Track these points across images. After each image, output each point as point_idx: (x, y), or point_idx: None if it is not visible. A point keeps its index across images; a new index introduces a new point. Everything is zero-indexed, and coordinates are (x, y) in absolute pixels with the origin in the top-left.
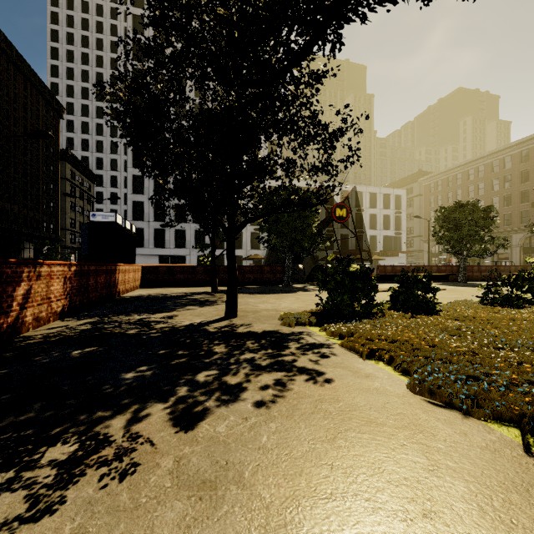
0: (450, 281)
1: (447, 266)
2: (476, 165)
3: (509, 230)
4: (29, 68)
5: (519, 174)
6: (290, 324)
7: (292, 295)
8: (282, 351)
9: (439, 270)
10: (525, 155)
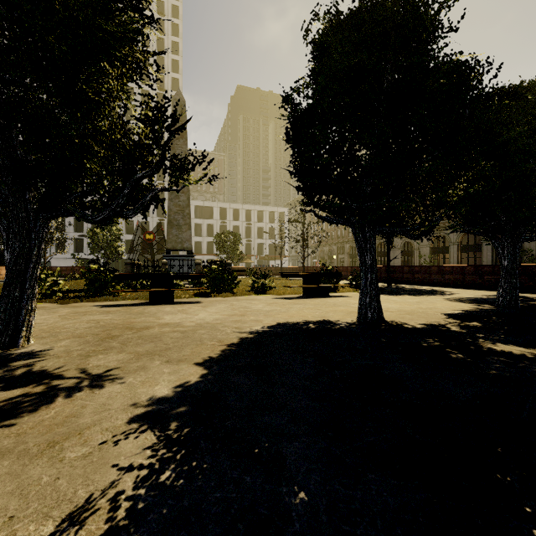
0: None
1: None
2: None
3: (343, 241)
4: None
5: None
6: None
7: None
8: None
9: None
10: None
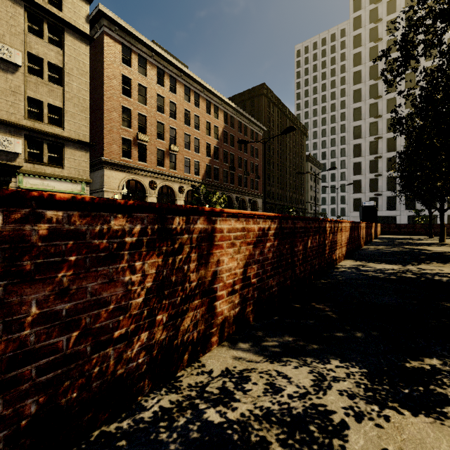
0: None
1: None
2: None
3: None
4: (295, 118)
5: None
6: None
7: None
8: None
9: None
10: None
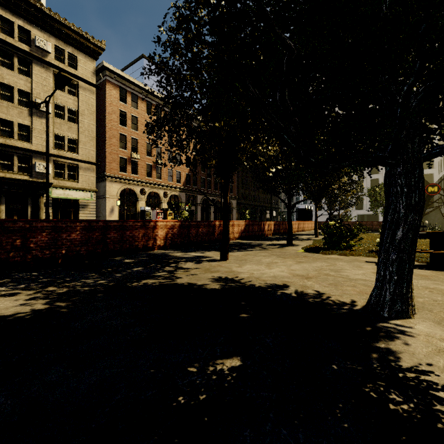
0: None
1: None
2: None
3: None
4: None
5: None
6: None
7: None
8: None
9: None
10: None
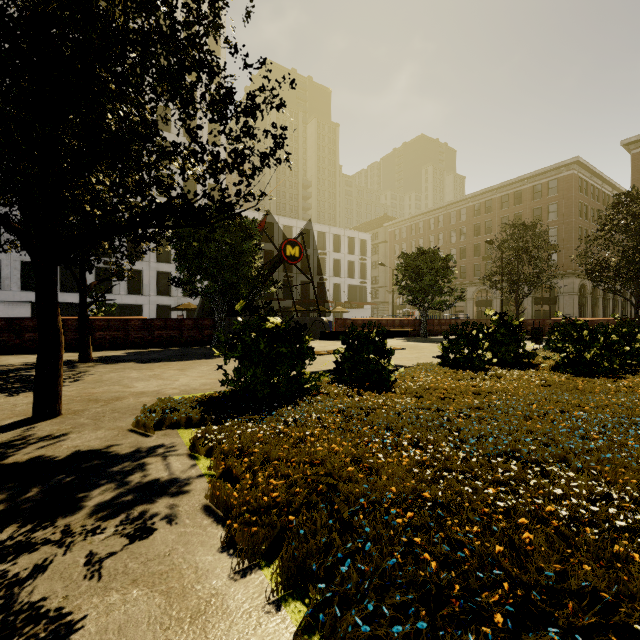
0: (413, 336)
1: (410, 319)
2: (437, 215)
3: (464, 283)
4: None
5: (472, 228)
6: (147, 428)
7: (211, 362)
8: (42, 529)
9: (402, 324)
10: (477, 209)
